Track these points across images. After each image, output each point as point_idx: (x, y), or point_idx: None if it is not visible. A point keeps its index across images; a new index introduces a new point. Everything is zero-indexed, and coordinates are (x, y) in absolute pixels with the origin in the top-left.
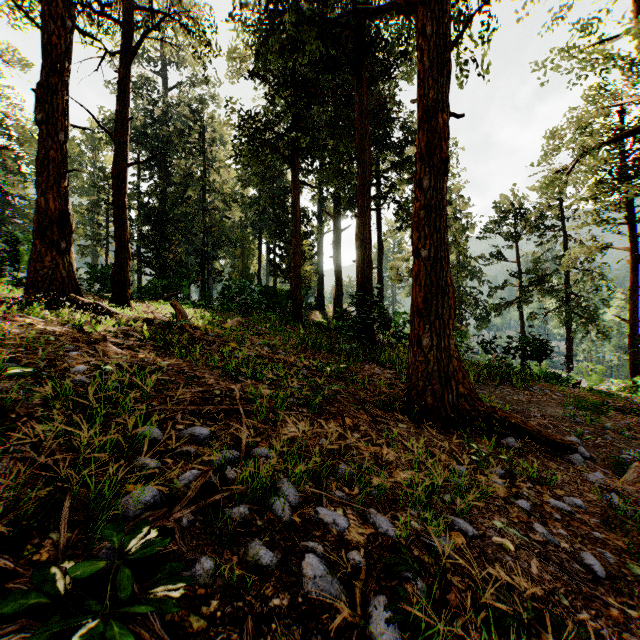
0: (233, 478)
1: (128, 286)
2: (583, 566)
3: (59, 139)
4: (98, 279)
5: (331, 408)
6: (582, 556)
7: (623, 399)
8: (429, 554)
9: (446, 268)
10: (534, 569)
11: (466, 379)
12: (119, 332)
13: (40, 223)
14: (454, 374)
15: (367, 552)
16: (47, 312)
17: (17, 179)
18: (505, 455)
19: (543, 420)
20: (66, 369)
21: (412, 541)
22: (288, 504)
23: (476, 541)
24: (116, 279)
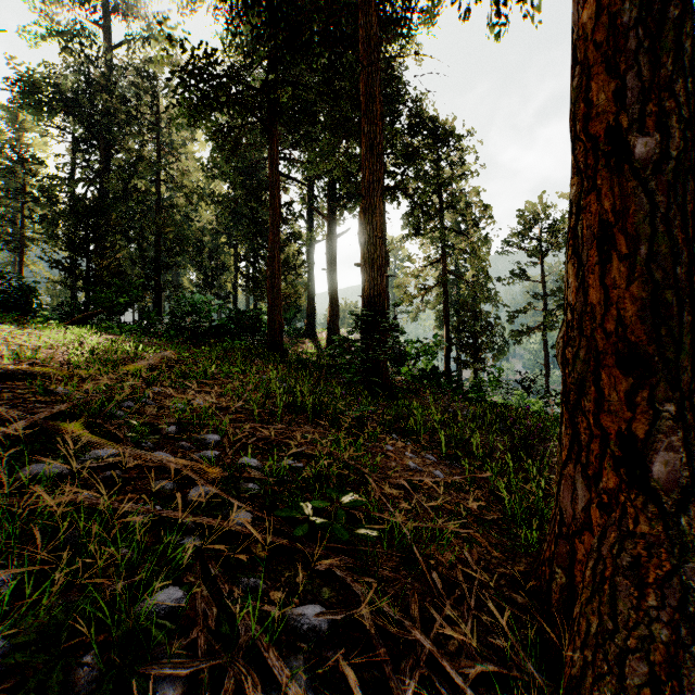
0: None
1: None
2: None
3: None
4: None
5: None
6: None
7: None
8: None
9: None
10: None
11: None
12: None
13: None
14: None
15: None
16: None
17: None
18: None
19: None
20: None
21: None
22: None
23: None
24: None
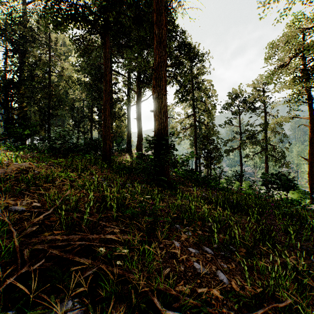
0: None
1: None
2: None
3: None
4: None
5: None
6: None
7: None
8: None
9: None
10: None
11: None
12: None
13: None
14: None
15: None
16: None
17: None
18: None
19: None
20: None
21: None
22: None
23: None
24: None
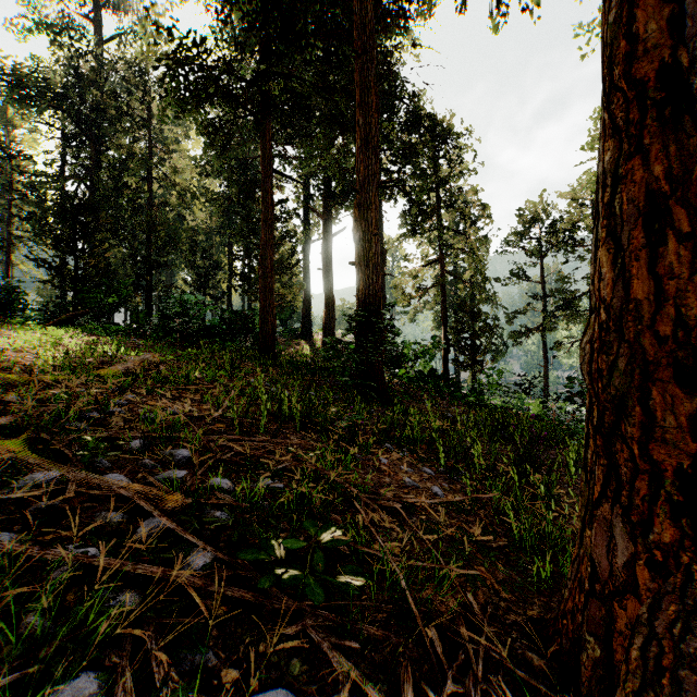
0: None
1: None
2: None
3: None
4: None
5: None
6: None
7: None
8: None
9: None
10: None
11: None
12: None
13: None
14: None
15: None
16: None
17: None
18: None
19: None
20: None
21: None
22: None
23: None
24: None
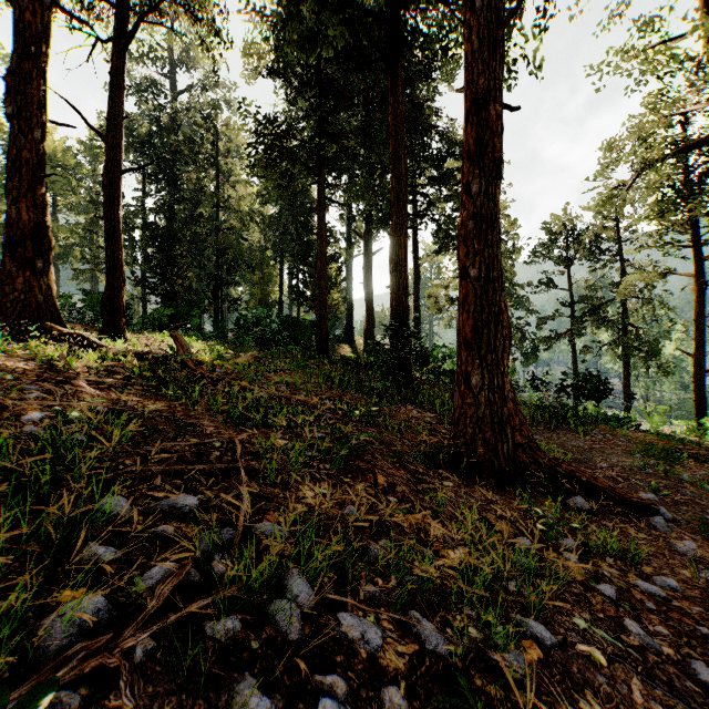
0: (222, 572)
1: (122, 314)
2: (697, 683)
3: (35, 137)
4: (95, 307)
5: (360, 463)
6: (694, 668)
7: (695, 445)
8: (496, 681)
9: (499, 291)
10: (637, 694)
11: (524, 425)
12: (102, 368)
13: (11, 237)
14: (509, 419)
15: (410, 685)
16: (16, 344)
17: (1, 193)
18: (577, 522)
19: (611, 472)
20: (16, 417)
21: (471, 661)
22: (298, 611)
23: (556, 653)
24: (108, 306)
